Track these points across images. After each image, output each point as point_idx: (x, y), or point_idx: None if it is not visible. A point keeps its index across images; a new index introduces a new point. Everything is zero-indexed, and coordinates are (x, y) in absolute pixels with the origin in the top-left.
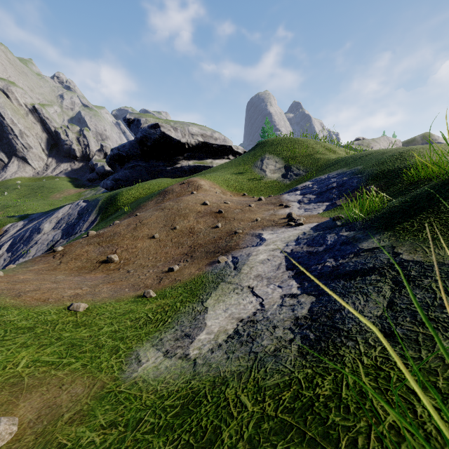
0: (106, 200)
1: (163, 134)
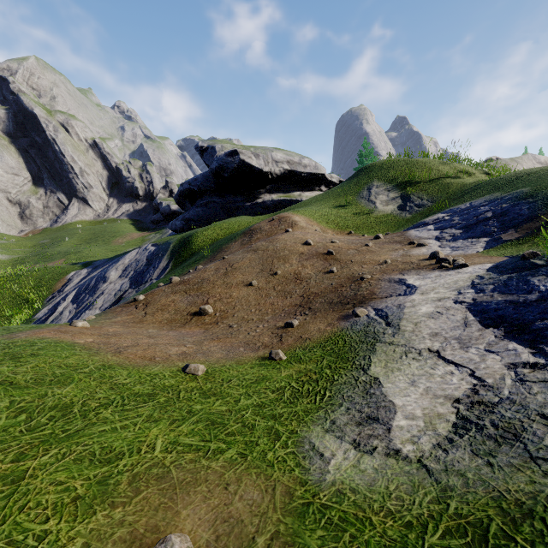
0: (179, 243)
1: (242, 162)
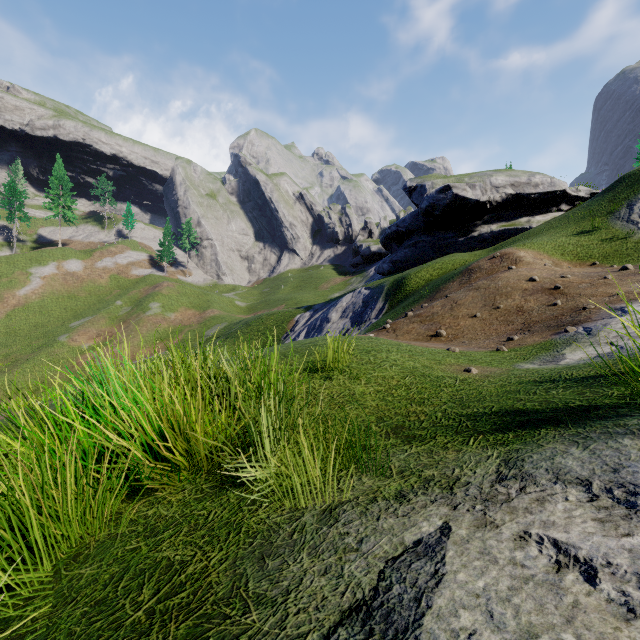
0: (393, 286)
1: (455, 197)
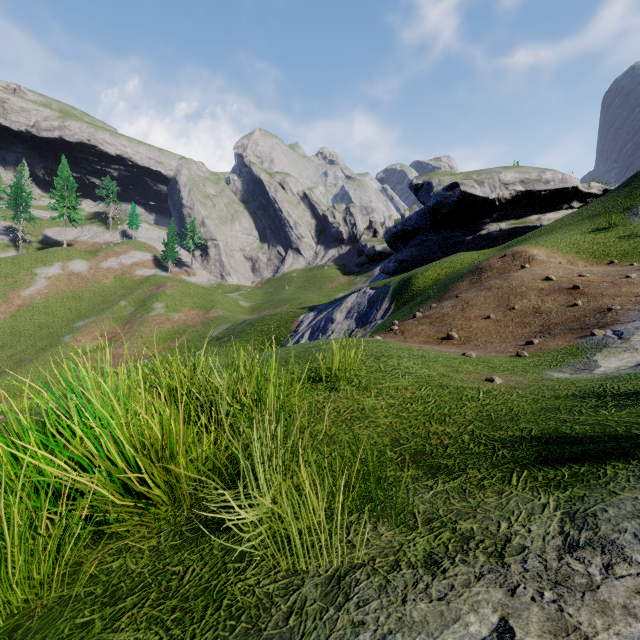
0: (399, 286)
1: (463, 194)
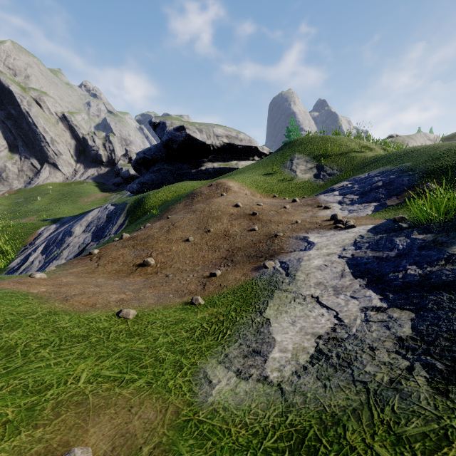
0: (134, 204)
1: (188, 136)
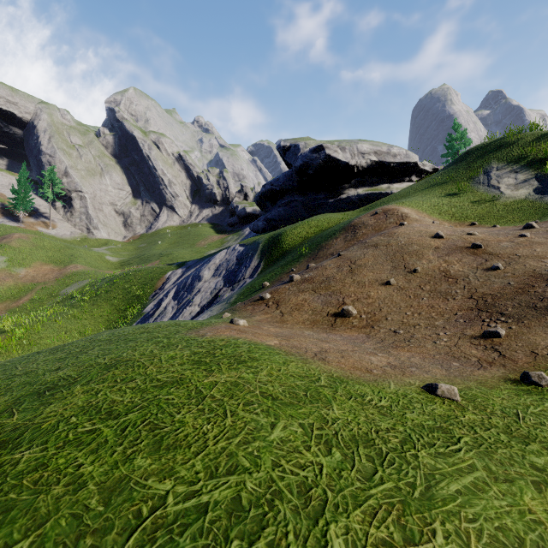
0: (268, 243)
1: (327, 157)
